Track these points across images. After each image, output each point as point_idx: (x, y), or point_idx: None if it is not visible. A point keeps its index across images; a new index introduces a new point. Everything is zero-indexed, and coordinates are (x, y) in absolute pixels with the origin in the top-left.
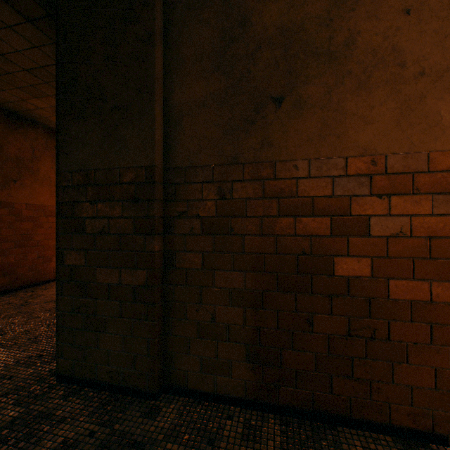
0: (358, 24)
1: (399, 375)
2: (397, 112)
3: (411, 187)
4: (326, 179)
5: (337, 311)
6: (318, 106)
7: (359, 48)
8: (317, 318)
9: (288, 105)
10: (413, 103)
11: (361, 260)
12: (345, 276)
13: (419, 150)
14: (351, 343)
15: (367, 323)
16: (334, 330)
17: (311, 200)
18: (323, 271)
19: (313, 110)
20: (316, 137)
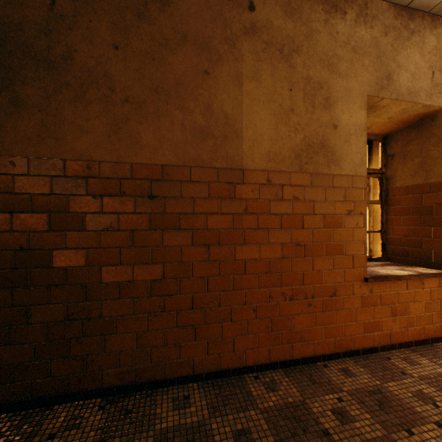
0: (76, 43)
1: (110, 344)
2: (109, 127)
3: (119, 190)
4: (46, 178)
5: (57, 300)
6: (37, 108)
7: (77, 65)
8: (36, 310)
9: (5, 100)
10: (121, 122)
11: (79, 252)
12: (64, 267)
13: (125, 161)
14: (70, 326)
15: (84, 306)
16: (53, 317)
17: (30, 197)
18: (42, 264)
19: (33, 110)
20: (35, 137)
